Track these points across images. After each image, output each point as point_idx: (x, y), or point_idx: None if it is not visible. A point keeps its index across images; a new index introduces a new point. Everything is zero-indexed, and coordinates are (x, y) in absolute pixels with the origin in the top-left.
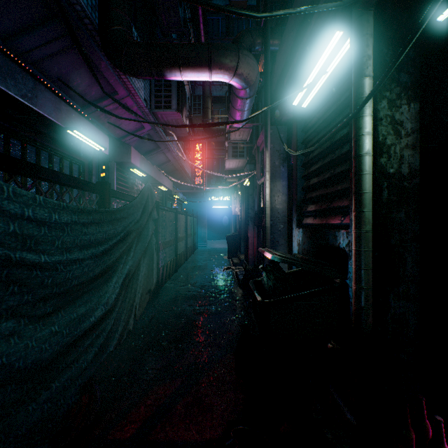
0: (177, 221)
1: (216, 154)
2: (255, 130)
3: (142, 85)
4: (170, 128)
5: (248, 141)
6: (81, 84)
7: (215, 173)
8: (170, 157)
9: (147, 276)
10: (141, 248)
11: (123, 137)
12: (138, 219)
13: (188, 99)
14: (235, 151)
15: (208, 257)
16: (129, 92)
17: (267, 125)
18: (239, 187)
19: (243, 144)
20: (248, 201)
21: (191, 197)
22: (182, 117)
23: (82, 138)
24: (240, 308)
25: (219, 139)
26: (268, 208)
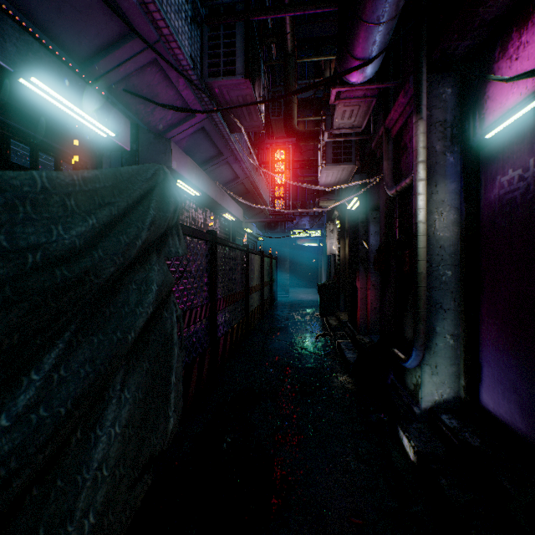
0: (248, 264)
1: (301, 175)
2: (376, 109)
3: (185, 29)
4: (235, 116)
5: (362, 130)
6: (64, 6)
7: (307, 186)
8: (238, 170)
9: (140, 425)
10: (101, 354)
11: (163, 133)
12: (62, 252)
13: (264, 73)
14: (337, 154)
15: (292, 313)
16: (159, 31)
17: (420, 69)
18: (337, 215)
19: (354, 136)
20: (353, 233)
21: (268, 233)
22: (253, 91)
23: (60, 102)
24: (361, 430)
25: (305, 156)
26: (423, 236)
